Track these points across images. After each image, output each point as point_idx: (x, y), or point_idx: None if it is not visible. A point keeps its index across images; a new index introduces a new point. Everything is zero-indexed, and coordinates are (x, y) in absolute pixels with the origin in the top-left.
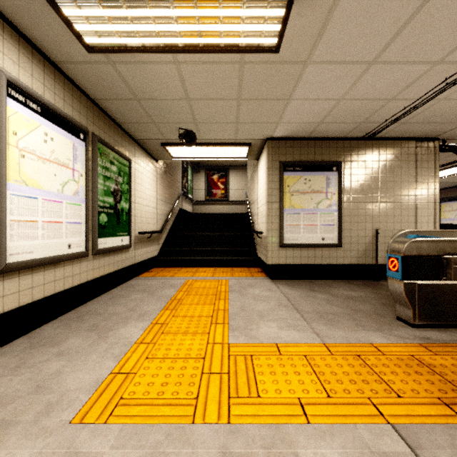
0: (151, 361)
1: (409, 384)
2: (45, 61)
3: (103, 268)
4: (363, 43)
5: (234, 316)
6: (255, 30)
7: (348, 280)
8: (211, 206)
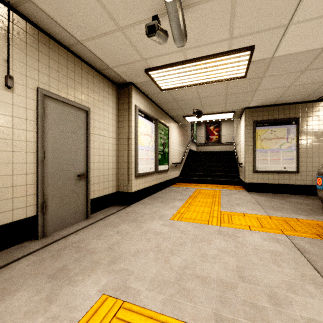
0: (189, 211)
1: (305, 229)
2: (144, 96)
3: (159, 179)
4: (294, 66)
5: (223, 204)
6: (233, 73)
7: (305, 195)
8: (208, 146)
